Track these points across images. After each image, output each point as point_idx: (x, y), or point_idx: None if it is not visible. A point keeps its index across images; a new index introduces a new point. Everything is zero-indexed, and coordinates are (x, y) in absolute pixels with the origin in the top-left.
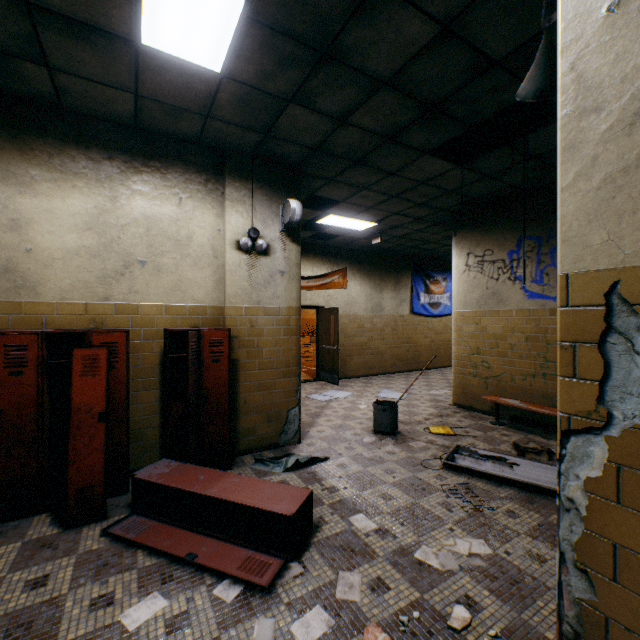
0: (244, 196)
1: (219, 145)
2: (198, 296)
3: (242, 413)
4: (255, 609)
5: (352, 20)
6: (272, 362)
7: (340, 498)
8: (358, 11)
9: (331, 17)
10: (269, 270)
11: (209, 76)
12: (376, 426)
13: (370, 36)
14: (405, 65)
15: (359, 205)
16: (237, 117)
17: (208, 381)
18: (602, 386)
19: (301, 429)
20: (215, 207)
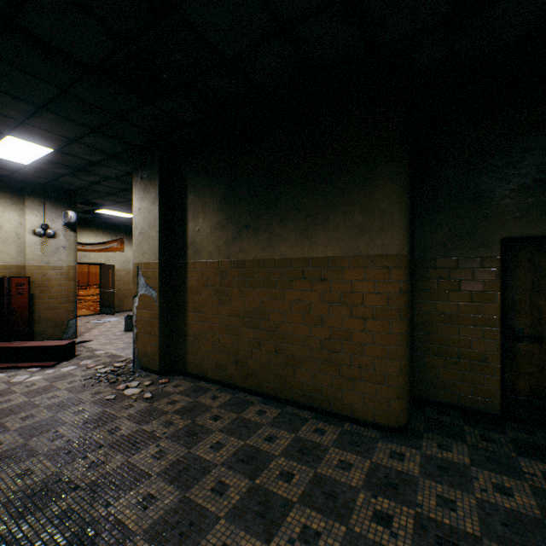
0: (39, 206)
1: (22, 179)
2: (7, 259)
3: (38, 323)
4: (47, 370)
5: (90, 166)
6: (58, 295)
7: (93, 349)
8: (92, 166)
9: (81, 165)
10: (56, 246)
11: (21, 164)
12: (126, 327)
13: (100, 170)
14: (119, 177)
15: (121, 207)
16: (35, 174)
17: (16, 304)
18: (138, 286)
19: (79, 334)
20: (19, 211)
